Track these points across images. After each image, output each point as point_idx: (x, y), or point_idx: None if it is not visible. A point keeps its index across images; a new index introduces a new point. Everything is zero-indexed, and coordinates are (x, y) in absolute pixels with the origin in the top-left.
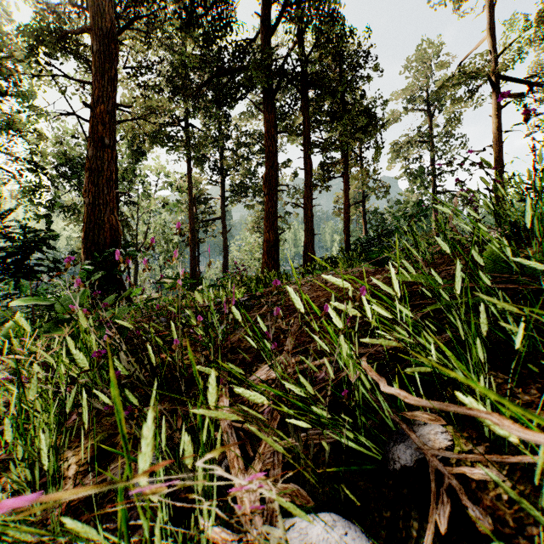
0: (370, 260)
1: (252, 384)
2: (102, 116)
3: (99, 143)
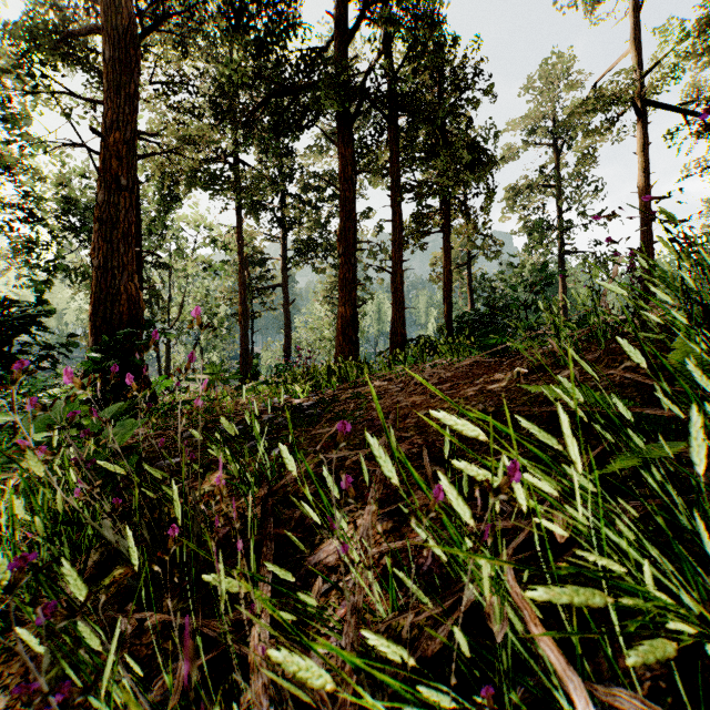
0: (483, 348)
1: (304, 640)
2: (117, 147)
3: (113, 184)
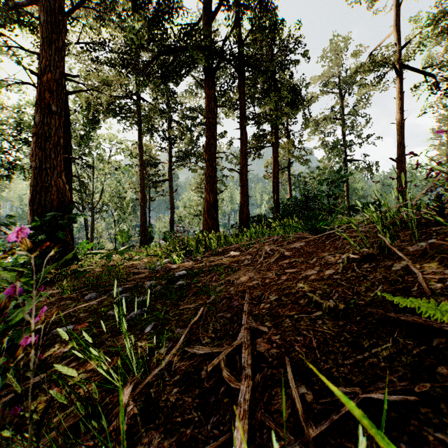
0: (308, 229)
1: None
2: (49, 83)
3: (46, 109)
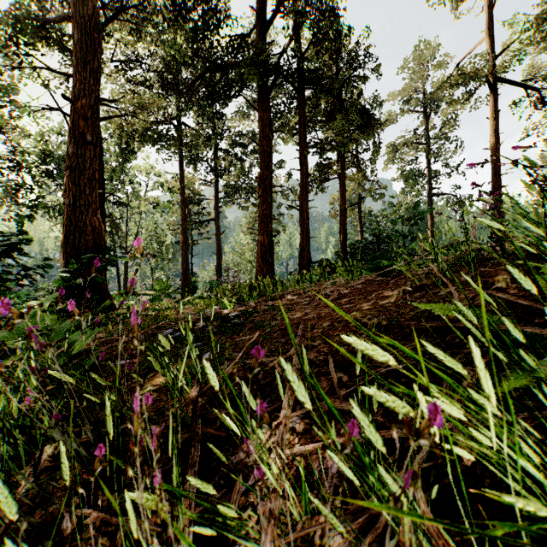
0: (373, 269)
1: None
2: (83, 110)
3: (81, 139)
